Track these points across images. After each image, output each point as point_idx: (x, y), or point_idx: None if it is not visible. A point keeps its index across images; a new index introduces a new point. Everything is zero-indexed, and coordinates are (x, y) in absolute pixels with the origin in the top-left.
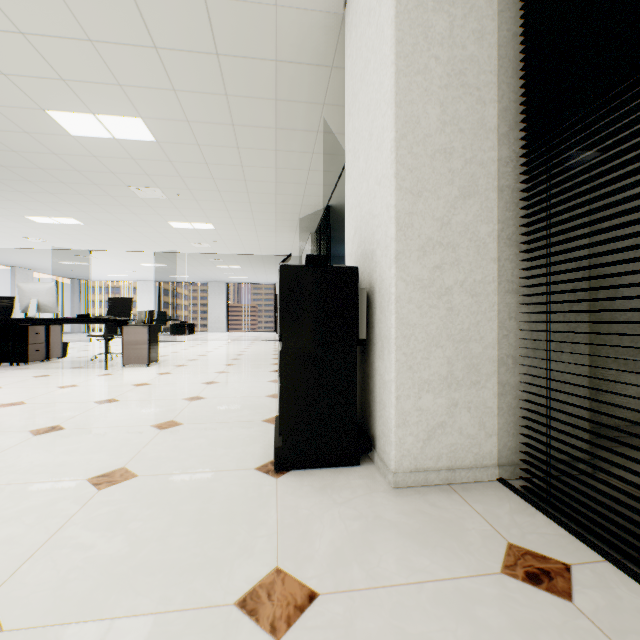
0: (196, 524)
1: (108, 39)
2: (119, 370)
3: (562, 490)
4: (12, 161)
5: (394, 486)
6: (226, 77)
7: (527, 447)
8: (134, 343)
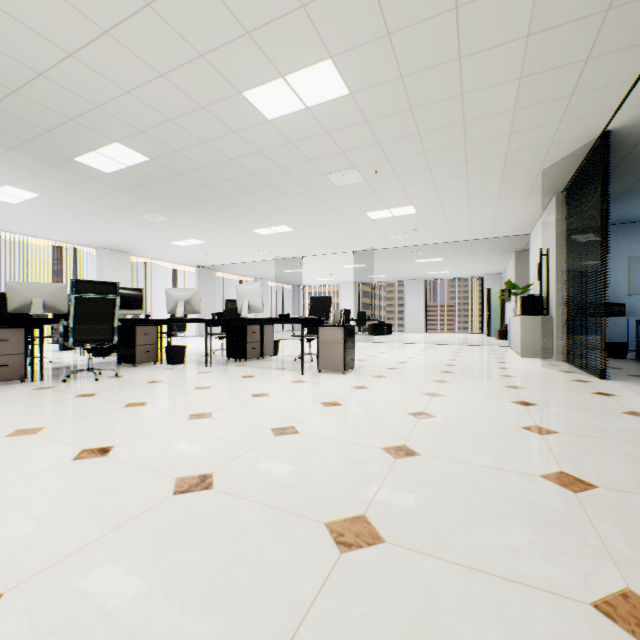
0: None
1: None
2: (314, 376)
3: None
4: (232, 172)
5: None
6: None
7: None
8: (329, 346)
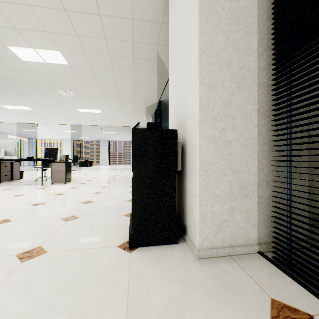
0: (78, 287)
1: (38, 5)
2: (49, 186)
3: (299, 262)
4: None
5: (198, 257)
6: (105, 28)
7: (274, 233)
8: (58, 172)
